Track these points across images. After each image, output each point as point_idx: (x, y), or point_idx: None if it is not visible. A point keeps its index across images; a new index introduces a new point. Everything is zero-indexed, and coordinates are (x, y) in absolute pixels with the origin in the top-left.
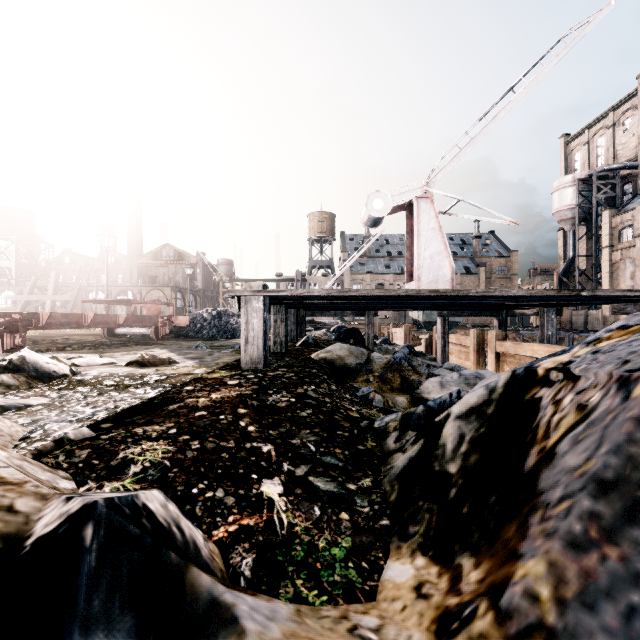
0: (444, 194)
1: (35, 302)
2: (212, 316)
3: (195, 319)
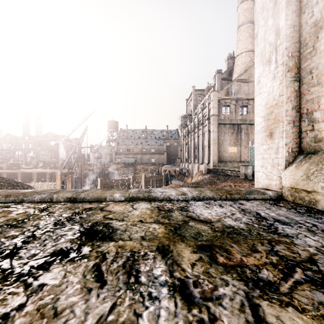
0: (64, 142)
1: None
2: (28, 161)
3: None
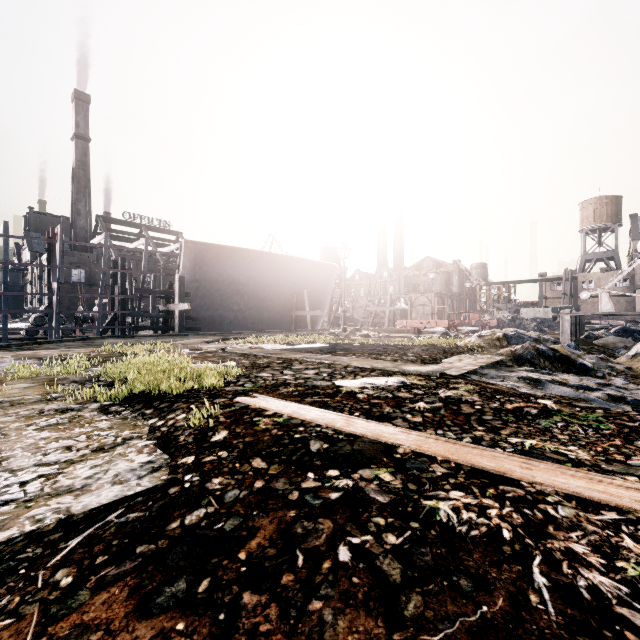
0: None
1: (367, 310)
2: (508, 320)
3: (497, 322)
